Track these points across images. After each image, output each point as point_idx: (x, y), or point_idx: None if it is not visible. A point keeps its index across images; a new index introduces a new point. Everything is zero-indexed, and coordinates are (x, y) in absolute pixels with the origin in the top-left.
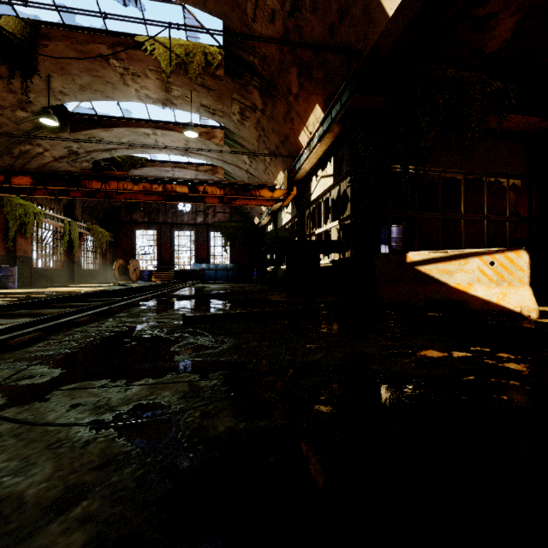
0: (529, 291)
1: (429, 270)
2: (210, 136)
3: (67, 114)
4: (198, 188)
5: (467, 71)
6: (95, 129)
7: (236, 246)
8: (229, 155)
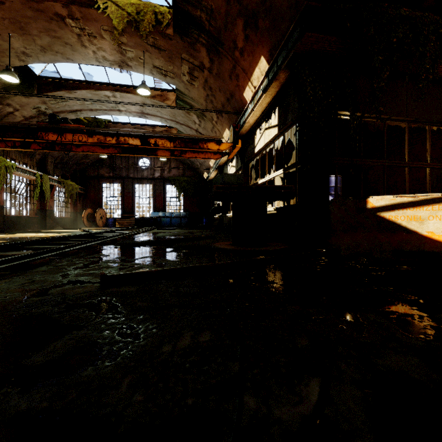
0: None
1: (394, 216)
2: (163, 98)
3: (34, 77)
4: (149, 141)
5: (420, 11)
6: (60, 91)
7: (188, 197)
8: (181, 116)
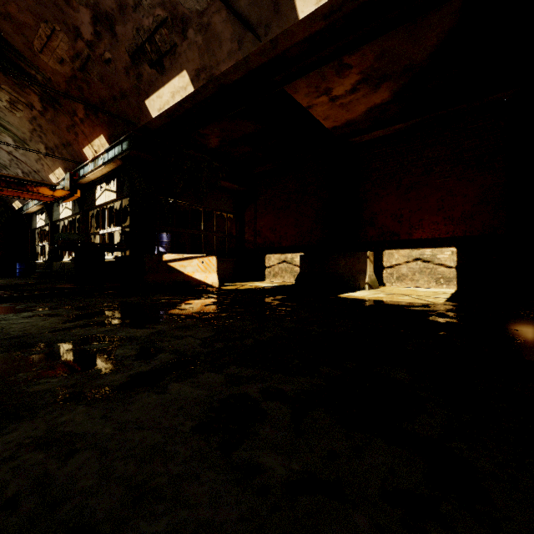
0: (216, 275)
1: (175, 265)
2: None
3: None
4: None
5: (200, 153)
6: None
7: None
8: None
